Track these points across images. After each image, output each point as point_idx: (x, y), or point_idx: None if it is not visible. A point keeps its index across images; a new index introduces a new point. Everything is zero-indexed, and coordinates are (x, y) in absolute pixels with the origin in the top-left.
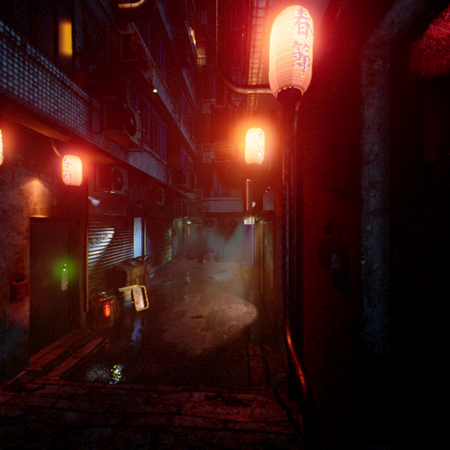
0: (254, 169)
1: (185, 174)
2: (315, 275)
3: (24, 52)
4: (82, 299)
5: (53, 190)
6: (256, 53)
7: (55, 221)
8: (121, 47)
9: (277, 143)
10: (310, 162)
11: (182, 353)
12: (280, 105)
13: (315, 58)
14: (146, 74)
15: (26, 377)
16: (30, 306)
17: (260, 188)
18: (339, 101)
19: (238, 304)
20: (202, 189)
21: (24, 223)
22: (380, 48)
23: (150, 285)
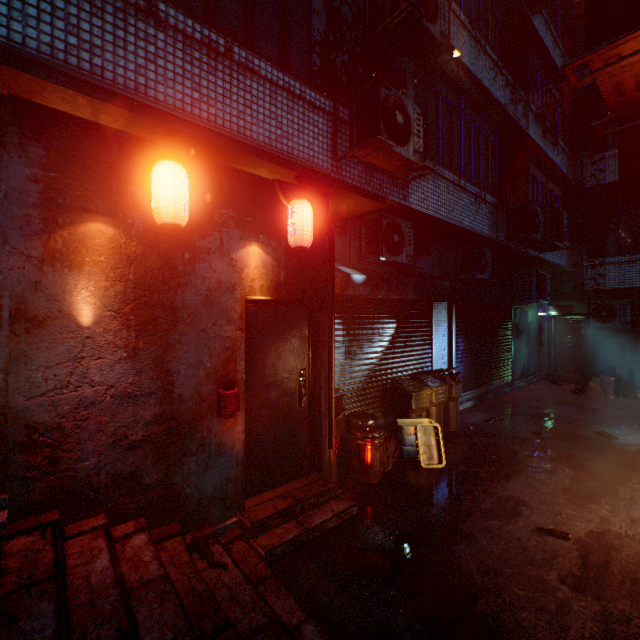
0: None
1: (537, 213)
2: None
3: (231, 60)
4: (326, 429)
5: (278, 259)
6: None
7: (288, 306)
8: (387, 1)
9: None
10: None
11: (489, 629)
12: None
13: None
14: (435, 27)
15: (235, 529)
16: (251, 426)
17: None
18: None
19: None
20: (584, 244)
21: (236, 307)
22: None
23: (460, 420)
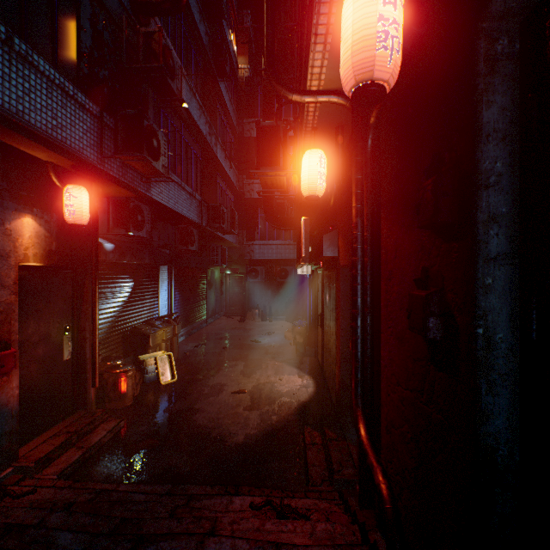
0: (311, 204)
1: (224, 212)
2: (399, 344)
3: (11, 47)
4: (90, 371)
5: (50, 231)
6: (318, 45)
7: (55, 271)
8: (141, 48)
9: (343, 168)
10: (391, 192)
11: (219, 440)
12: (348, 120)
13: (402, 46)
14: (174, 83)
15: (13, 477)
16: (20, 382)
17: (318, 228)
18: (439, 102)
19: (290, 374)
20: (244, 231)
21: (10, 273)
22: (506, 20)
23: (179, 350)
